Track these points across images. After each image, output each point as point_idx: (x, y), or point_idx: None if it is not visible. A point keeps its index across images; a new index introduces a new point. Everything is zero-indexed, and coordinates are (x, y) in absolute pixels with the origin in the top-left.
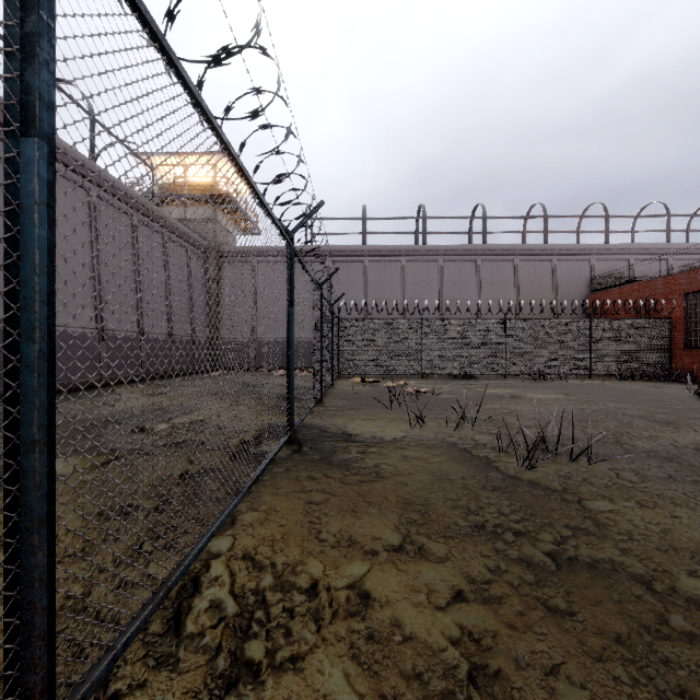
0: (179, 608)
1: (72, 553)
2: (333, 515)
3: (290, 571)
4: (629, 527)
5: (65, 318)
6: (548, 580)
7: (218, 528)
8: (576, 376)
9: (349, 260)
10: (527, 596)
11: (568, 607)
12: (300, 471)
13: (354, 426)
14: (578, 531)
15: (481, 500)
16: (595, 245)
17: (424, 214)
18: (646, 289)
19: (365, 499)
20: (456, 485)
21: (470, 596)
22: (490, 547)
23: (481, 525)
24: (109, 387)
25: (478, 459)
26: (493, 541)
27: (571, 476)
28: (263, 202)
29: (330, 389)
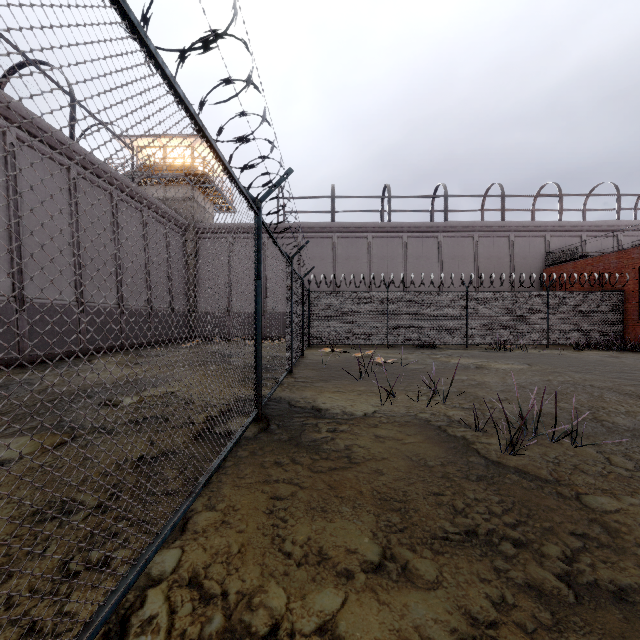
0: None
1: None
2: (300, 517)
3: (245, 606)
4: None
5: (44, 291)
6: (570, 621)
7: (156, 550)
8: (536, 346)
9: (319, 237)
10: None
11: None
12: (265, 456)
13: (324, 399)
14: (587, 540)
15: (467, 495)
16: (550, 222)
17: (389, 193)
18: (600, 263)
19: (337, 493)
20: (436, 473)
21: None
22: (488, 566)
23: (473, 532)
24: (88, 357)
25: (455, 440)
26: (491, 558)
27: (560, 462)
28: (223, 162)
29: (301, 359)
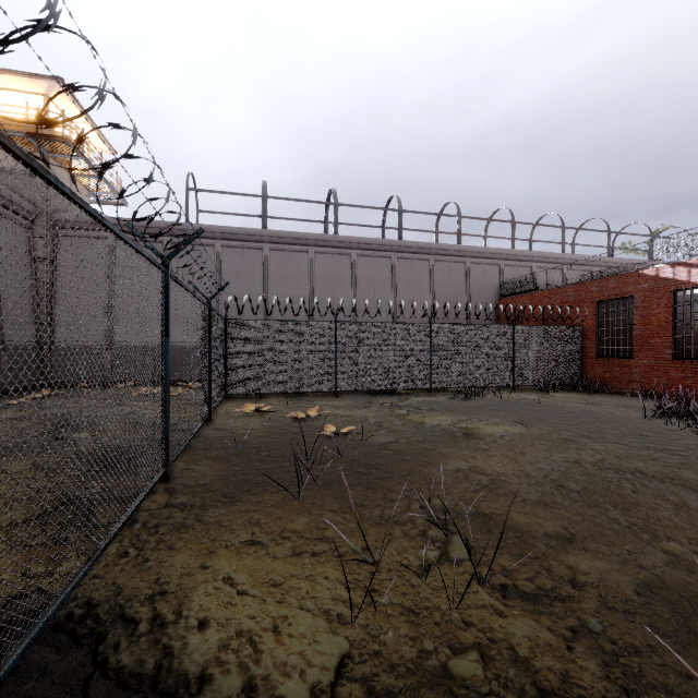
0: None
1: None
2: None
3: None
4: None
5: None
6: None
7: None
8: (509, 391)
9: (245, 246)
10: None
11: None
12: None
13: (209, 600)
14: None
15: None
16: (504, 250)
17: (336, 200)
18: (558, 296)
19: None
20: None
21: None
22: None
23: None
24: None
25: None
26: None
27: None
28: None
29: (203, 430)
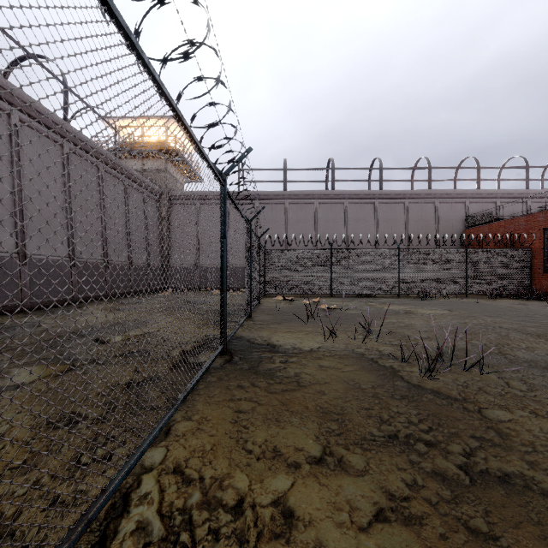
0: (106, 531)
1: (14, 466)
2: (258, 425)
3: (217, 486)
4: (531, 438)
5: (42, 248)
6: (465, 497)
7: (149, 445)
8: (456, 295)
9: (273, 203)
10: (447, 516)
11: (490, 530)
12: (230, 381)
13: (278, 338)
14: (484, 441)
15: (392, 409)
16: (469, 190)
17: (333, 166)
18: (511, 225)
19: (288, 408)
20: (368, 394)
21: (391, 515)
22: (405, 459)
23: (394, 435)
24: (79, 304)
25: (384, 369)
26: (407, 453)
27: (467, 385)
28: (197, 144)
29: (258, 306)
